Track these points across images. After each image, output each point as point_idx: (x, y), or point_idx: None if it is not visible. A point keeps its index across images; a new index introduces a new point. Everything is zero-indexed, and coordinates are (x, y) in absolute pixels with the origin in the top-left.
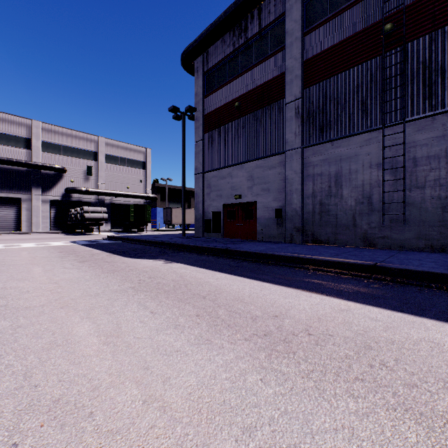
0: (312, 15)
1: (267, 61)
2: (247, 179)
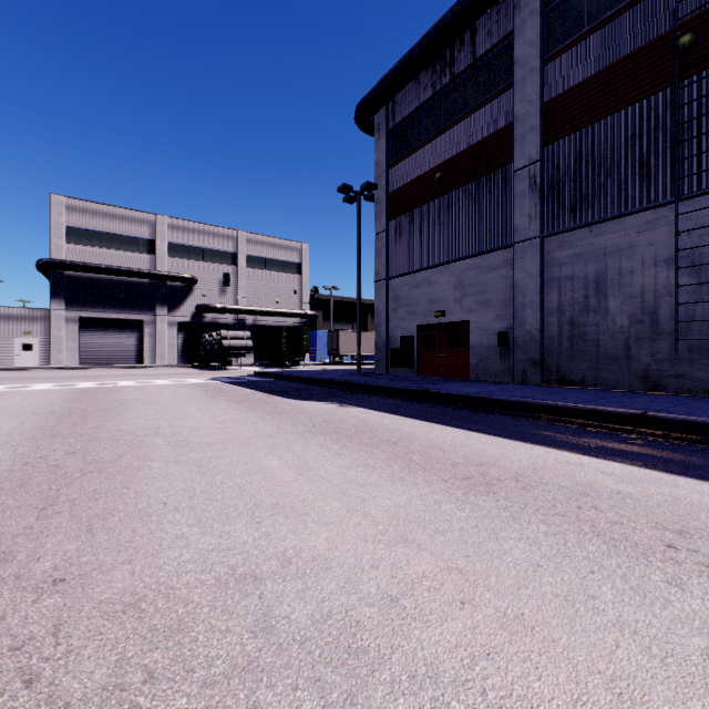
0: (557, 30)
1: (485, 107)
2: (454, 287)
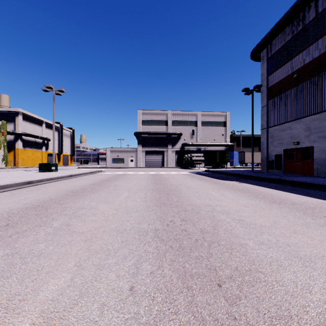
0: None
1: (323, 37)
2: (304, 130)
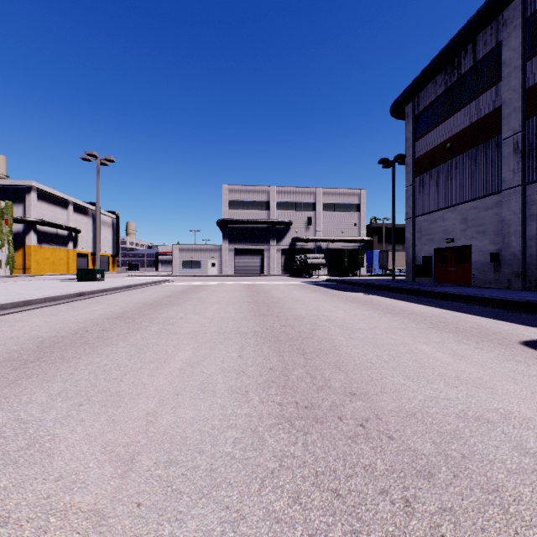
0: (536, 35)
1: (482, 95)
2: (460, 222)
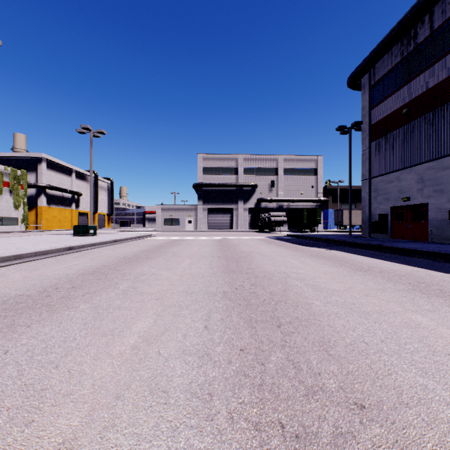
0: None
1: (440, 61)
2: (416, 182)
